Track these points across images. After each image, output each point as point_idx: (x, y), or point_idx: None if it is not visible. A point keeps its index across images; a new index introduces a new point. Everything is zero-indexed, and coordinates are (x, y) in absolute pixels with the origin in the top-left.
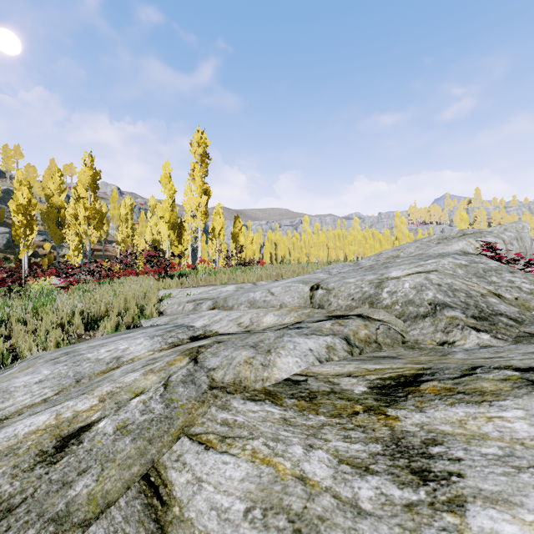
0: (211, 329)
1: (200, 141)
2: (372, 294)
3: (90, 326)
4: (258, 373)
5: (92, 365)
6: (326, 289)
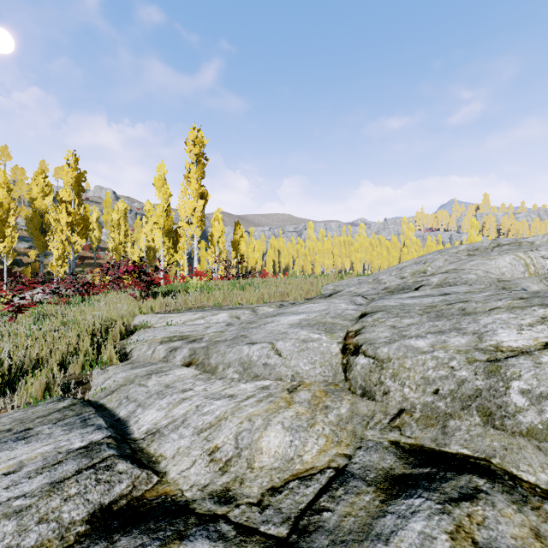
0: (159, 451)
1: (196, 139)
2: (483, 391)
3: (11, 386)
4: None
5: None
6: (374, 357)
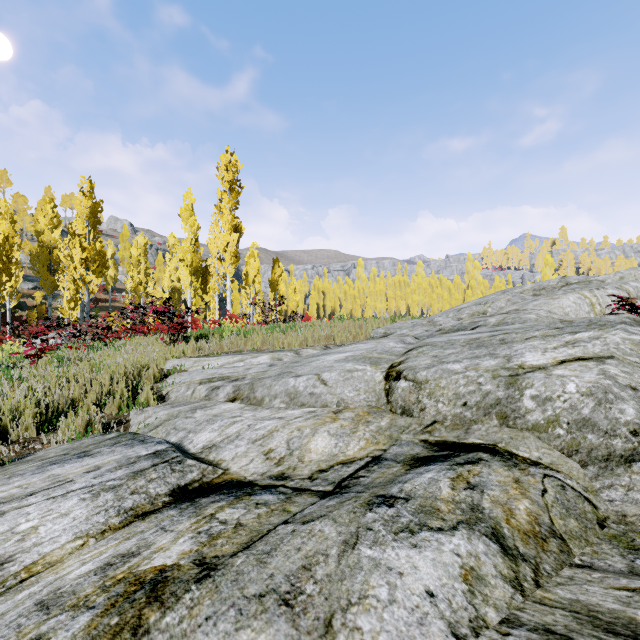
0: (219, 457)
1: (229, 164)
2: (502, 399)
3: (49, 424)
4: None
5: None
6: (414, 380)
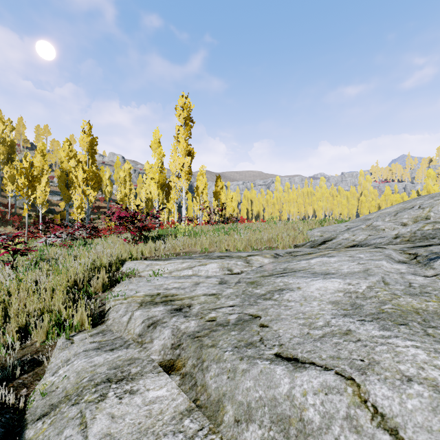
0: None
1: (184, 105)
2: None
3: None
4: None
5: None
6: None
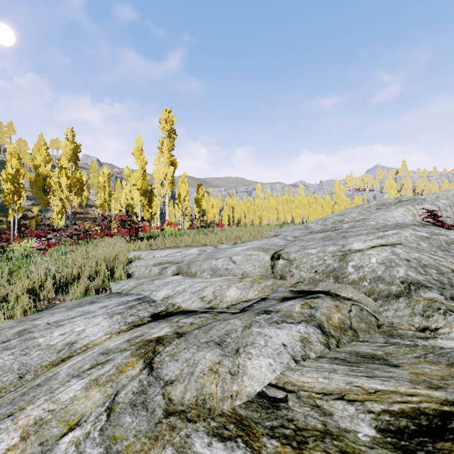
0: (174, 301)
1: (168, 119)
2: (336, 268)
3: (61, 290)
4: (225, 386)
5: (41, 354)
6: (287, 259)
